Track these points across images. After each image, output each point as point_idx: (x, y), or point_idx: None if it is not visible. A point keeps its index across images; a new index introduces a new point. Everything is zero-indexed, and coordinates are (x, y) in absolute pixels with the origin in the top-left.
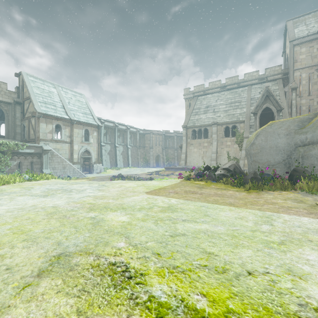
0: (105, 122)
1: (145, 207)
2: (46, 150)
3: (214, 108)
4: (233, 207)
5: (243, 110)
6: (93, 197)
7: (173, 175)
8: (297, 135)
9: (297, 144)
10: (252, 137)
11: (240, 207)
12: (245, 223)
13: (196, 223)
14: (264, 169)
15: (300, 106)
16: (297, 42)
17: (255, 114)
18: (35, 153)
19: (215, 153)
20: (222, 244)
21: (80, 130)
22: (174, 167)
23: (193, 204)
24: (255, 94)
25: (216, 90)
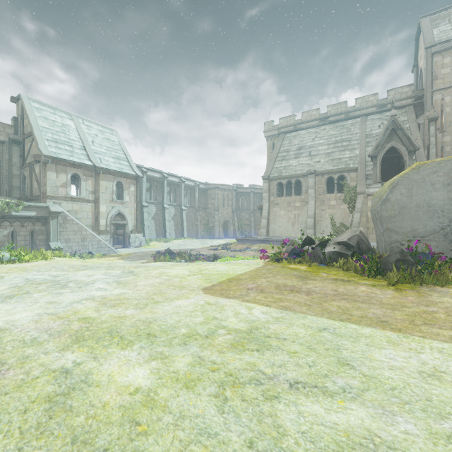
0: (148, 172)
1: (198, 332)
2: (55, 212)
3: (310, 150)
4: (393, 332)
5: (354, 152)
6: (99, 301)
7: (249, 250)
8: None
9: None
10: (384, 189)
11: (407, 332)
12: None
13: (328, 400)
14: (406, 244)
15: (442, 146)
16: (438, 49)
17: (374, 158)
18: (38, 217)
19: (313, 217)
20: None
21: (109, 183)
22: (250, 238)
23: (301, 322)
24: (373, 128)
25: (313, 124)
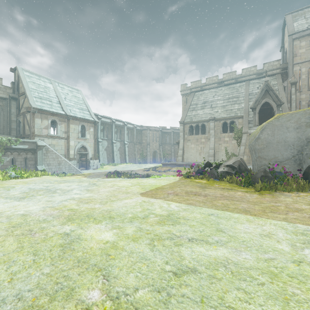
0: (102, 118)
1: (138, 216)
2: (41, 146)
3: (211, 104)
4: (251, 216)
5: (241, 105)
6: (78, 200)
7: (170, 171)
8: (309, 128)
9: (309, 138)
10: (257, 131)
11: (259, 216)
12: (278, 245)
13: (208, 246)
14: (270, 166)
15: (299, 101)
16: (297, 36)
17: (254, 109)
18: (29, 149)
19: (213, 149)
20: (261, 296)
21: (76, 126)
22: (171, 163)
23: (198, 211)
24: (253, 89)
25: (213, 86)
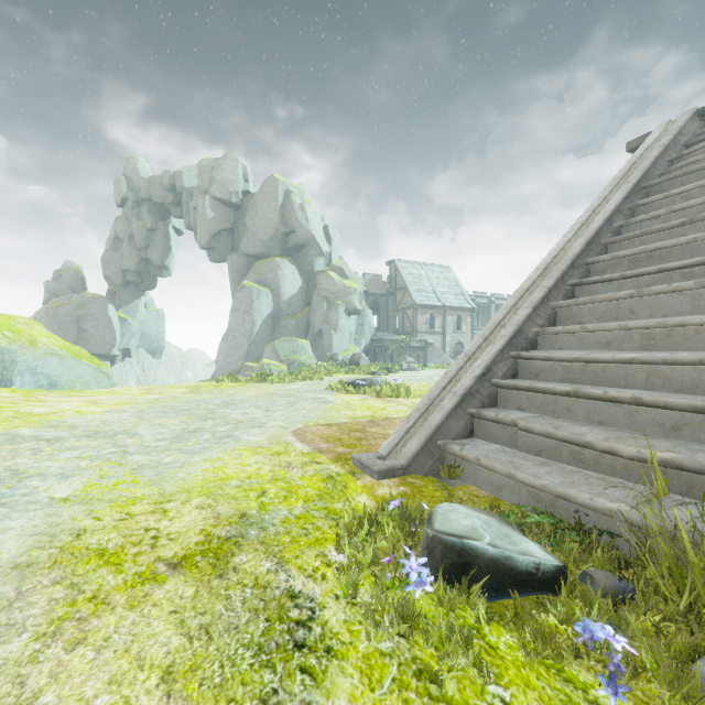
0: (475, 299)
1: None
2: (430, 343)
3: None
4: None
5: None
6: None
7: None
8: None
9: None
10: None
11: None
12: None
13: None
14: None
15: None
16: None
17: None
18: (420, 347)
19: None
20: None
21: (452, 318)
22: None
23: None
24: None
25: None
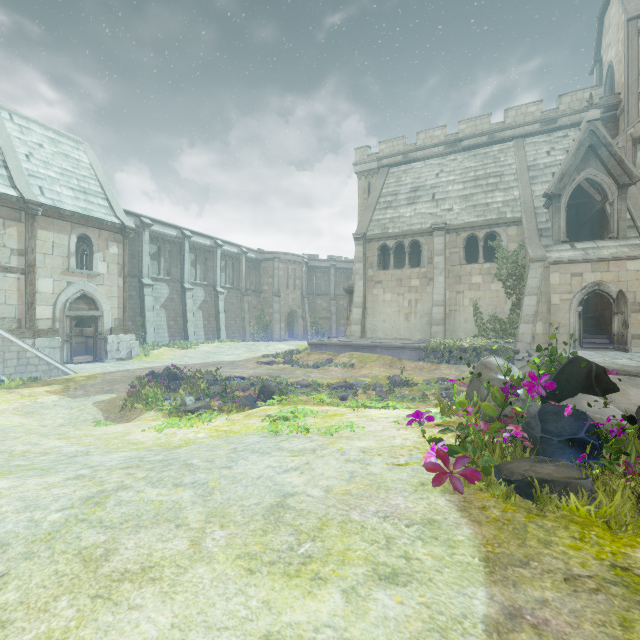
0: (153, 226)
1: None
2: None
3: (433, 192)
4: None
5: (511, 193)
6: None
7: (332, 365)
8: None
9: None
10: None
11: None
12: None
13: None
14: None
15: None
16: None
17: (557, 198)
18: None
19: (443, 304)
20: None
21: (61, 237)
22: (333, 341)
23: None
24: (537, 156)
25: (435, 151)
